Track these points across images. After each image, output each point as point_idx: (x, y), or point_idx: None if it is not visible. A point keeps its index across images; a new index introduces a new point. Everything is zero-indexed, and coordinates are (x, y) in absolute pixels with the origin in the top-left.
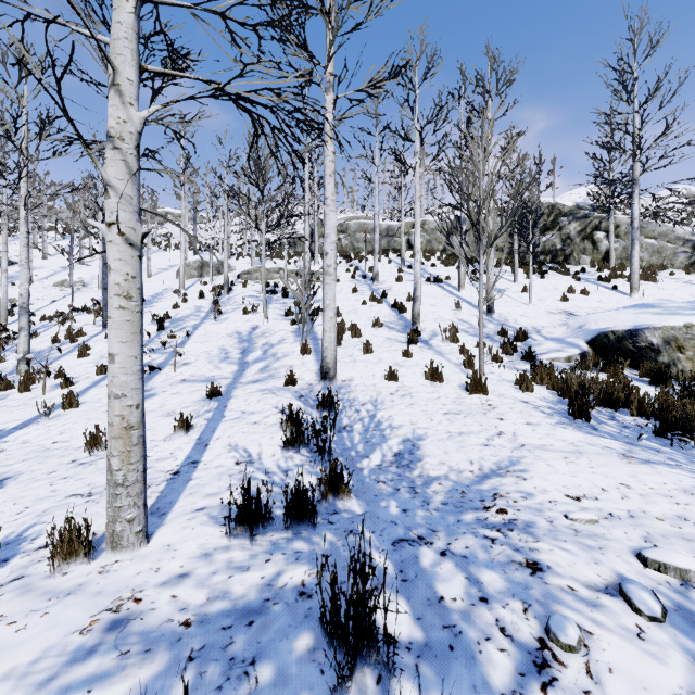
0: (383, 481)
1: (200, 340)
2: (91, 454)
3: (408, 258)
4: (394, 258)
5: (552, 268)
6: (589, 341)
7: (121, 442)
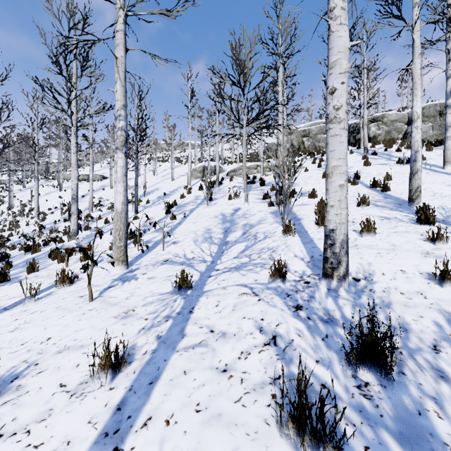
0: None
1: (192, 221)
2: None
3: (369, 148)
4: (354, 150)
5: None
6: None
7: None
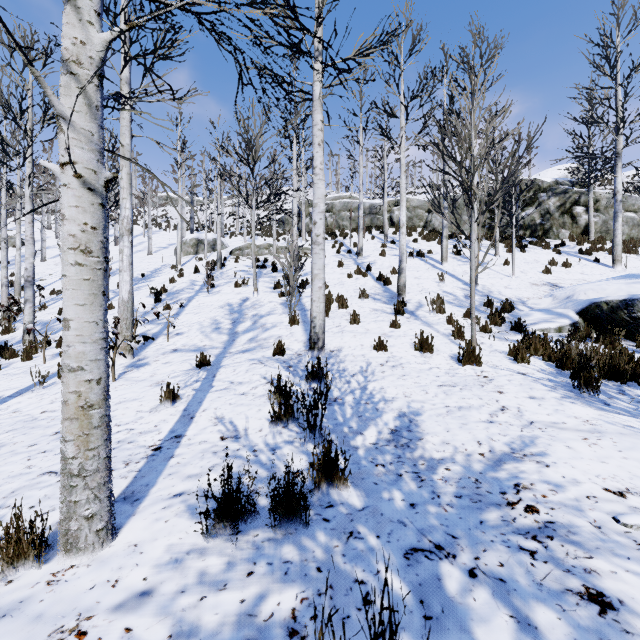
0: (382, 464)
1: (193, 311)
2: None
3: (391, 235)
4: (377, 235)
5: (531, 242)
6: (579, 312)
7: (77, 424)
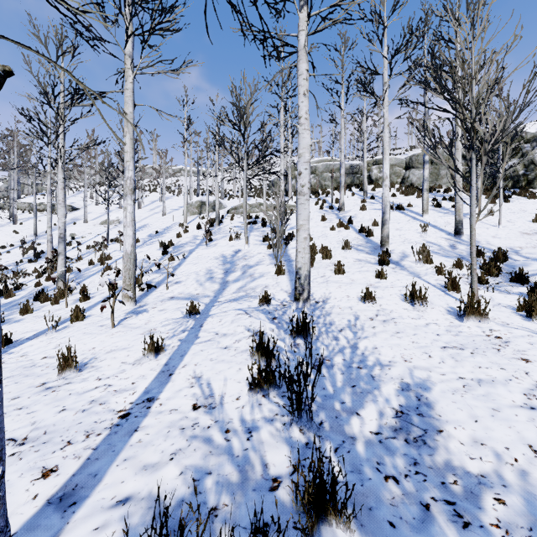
0: (394, 477)
1: (192, 262)
2: (63, 376)
3: (370, 191)
4: (357, 192)
5: (515, 193)
6: None
7: None
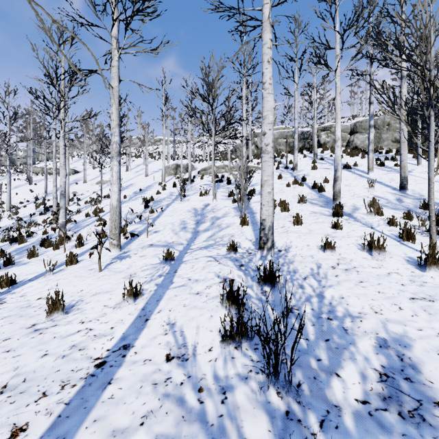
0: None
1: (169, 214)
2: (51, 318)
3: (319, 153)
4: (308, 154)
5: None
6: None
7: None
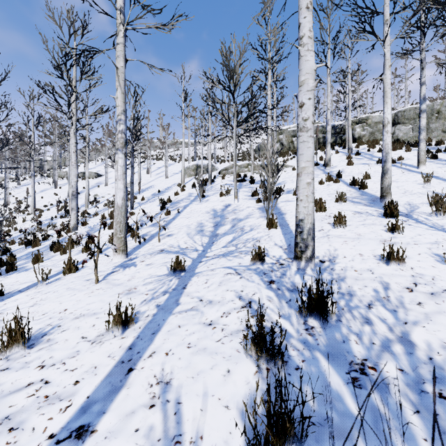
0: None
1: (185, 216)
2: (8, 353)
3: (353, 148)
4: (340, 150)
5: None
6: None
7: None
